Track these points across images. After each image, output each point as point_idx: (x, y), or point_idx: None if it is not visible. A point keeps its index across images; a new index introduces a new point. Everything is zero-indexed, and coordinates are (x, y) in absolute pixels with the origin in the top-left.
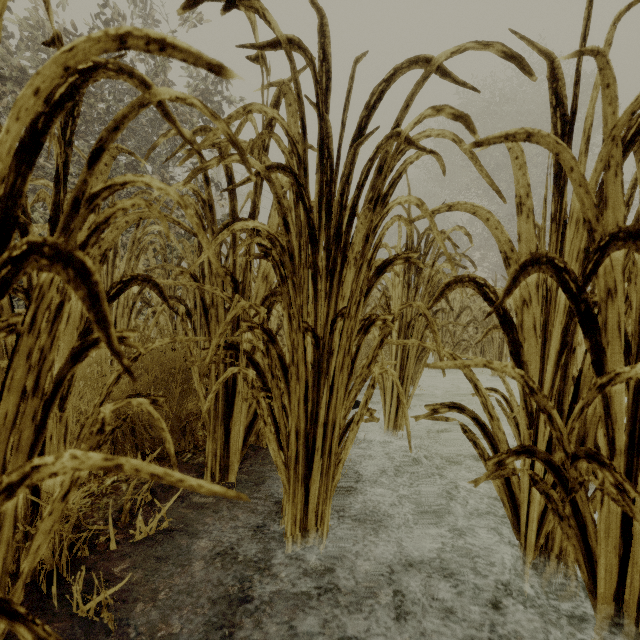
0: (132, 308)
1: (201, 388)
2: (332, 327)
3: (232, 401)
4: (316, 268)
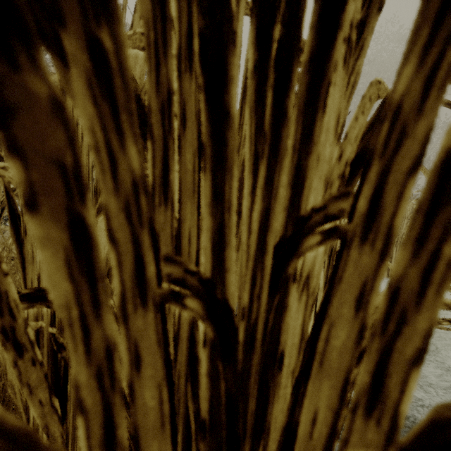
0: (1, 215)
1: (9, 362)
2: (279, 276)
3: (65, 388)
4: (221, 29)
